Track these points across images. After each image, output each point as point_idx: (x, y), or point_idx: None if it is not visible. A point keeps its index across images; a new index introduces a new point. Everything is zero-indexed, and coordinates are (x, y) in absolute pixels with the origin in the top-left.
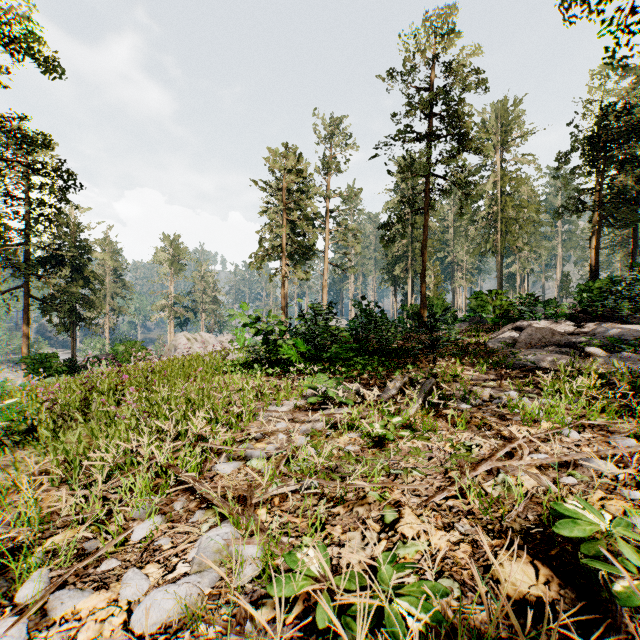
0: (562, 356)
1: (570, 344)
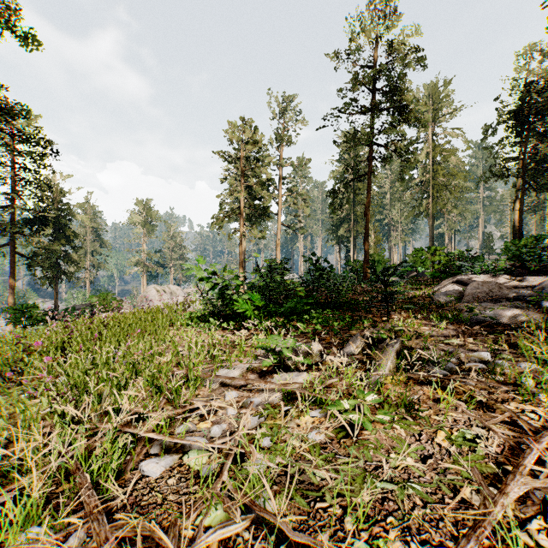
0: (521, 311)
1: (518, 298)
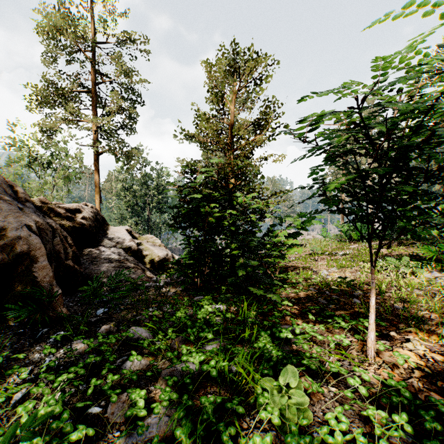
0: None
1: None
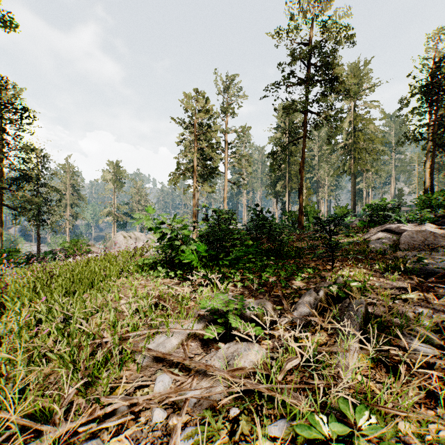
0: None
1: None
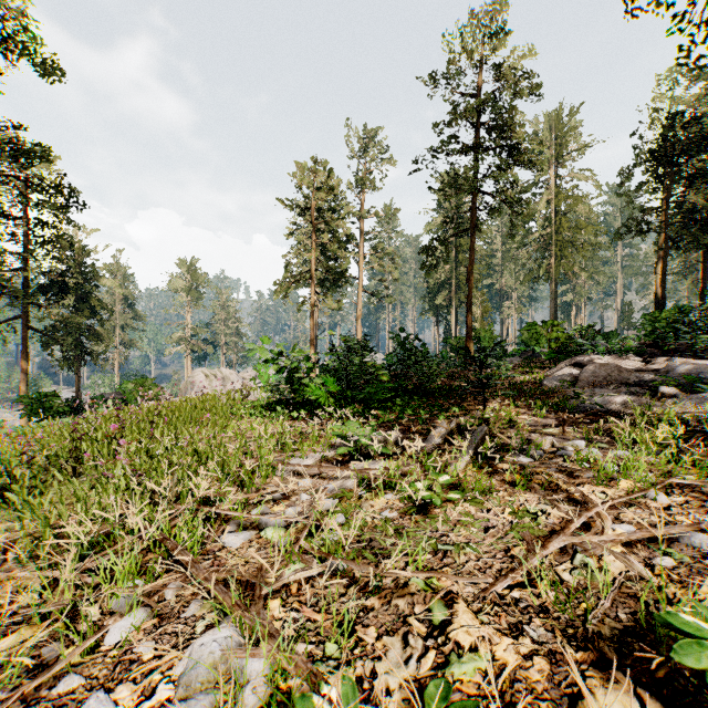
0: (633, 397)
1: (640, 383)
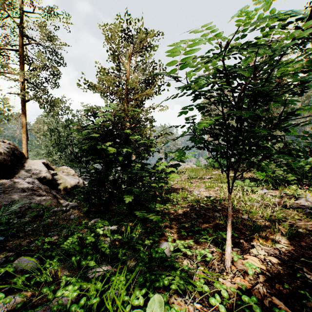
0: None
1: None
